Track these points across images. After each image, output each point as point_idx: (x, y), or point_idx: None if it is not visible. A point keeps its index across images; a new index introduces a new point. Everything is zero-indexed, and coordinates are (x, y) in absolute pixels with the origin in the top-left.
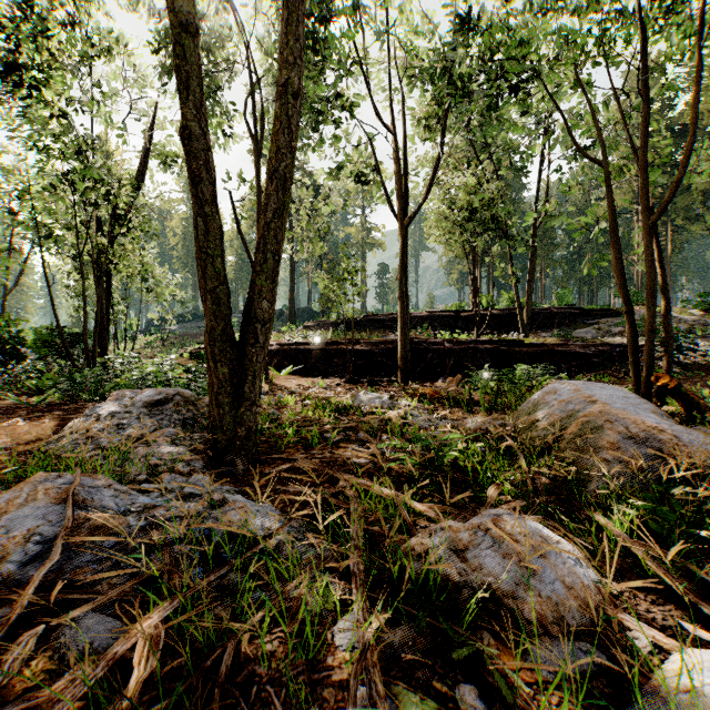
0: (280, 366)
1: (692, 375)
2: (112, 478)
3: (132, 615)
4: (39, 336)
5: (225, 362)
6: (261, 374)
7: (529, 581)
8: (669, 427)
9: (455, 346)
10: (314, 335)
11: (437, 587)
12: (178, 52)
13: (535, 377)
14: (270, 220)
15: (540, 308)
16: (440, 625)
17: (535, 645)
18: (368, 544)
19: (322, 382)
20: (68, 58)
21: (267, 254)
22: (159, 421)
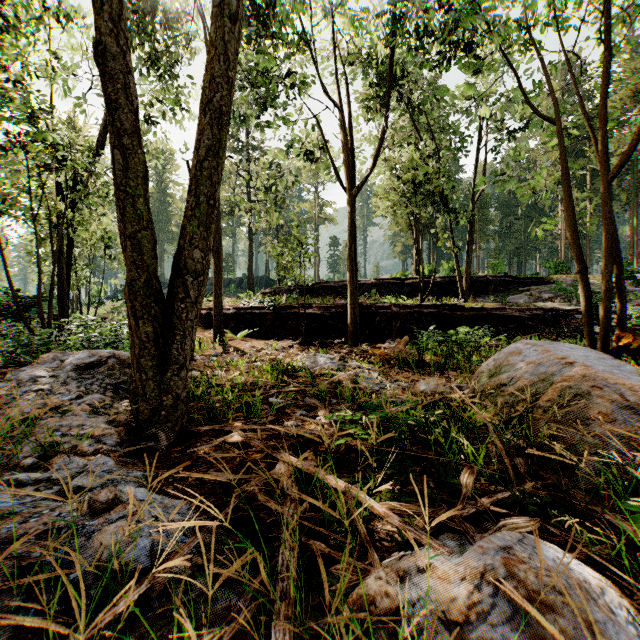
0: (236, 329)
1: None
2: None
3: None
4: None
5: (149, 319)
6: (193, 333)
7: None
8: None
9: (401, 310)
10: (269, 300)
11: None
12: None
13: (477, 339)
14: (203, 157)
15: (477, 276)
16: None
17: None
18: (308, 566)
19: (275, 344)
20: (20, 22)
21: (200, 197)
22: (87, 385)
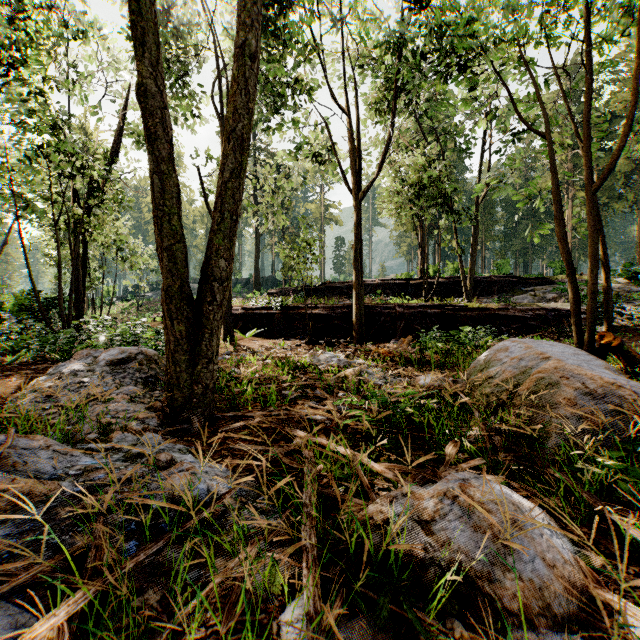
0: (244, 329)
1: (620, 336)
2: (58, 438)
3: (47, 601)
4: (19, 301)
5: (182, 319)
6: (218, 332)
7: (506, 560)
8: (625, 383)
9: (405, 310)
10: (276, 300)
11: (399, 563)
12: (133, 8)
13: (479, 338)
14: (227, 179)
15: (482, 277)
16: (404, 612)
17: (516, 637)
18: (323, 507)
19: (283, 343)
20: (43, 38)
21: (225, 213)
22: (121, 379)
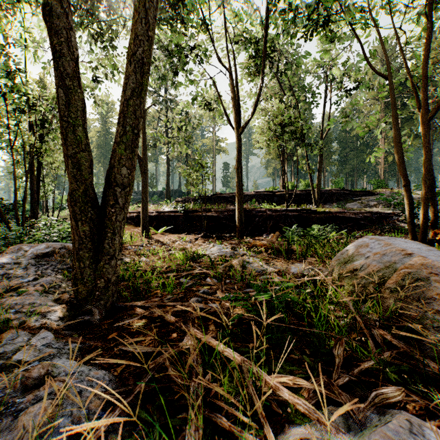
0: (158, 226)
1: None
2: None
3: None
4: None
5: (86, 220)
6: (121, 231)
7: None
8: None
9: (273, 213)
10: (181, 206)
11: None
12: None
13: (326, 233)
14: (128, 97)
15: (325, 190)
16: None
17: None
18: (211, 436)
19: (185, 237)
20: (1, 6)
21: (126, 127)
22: (43, 270)
